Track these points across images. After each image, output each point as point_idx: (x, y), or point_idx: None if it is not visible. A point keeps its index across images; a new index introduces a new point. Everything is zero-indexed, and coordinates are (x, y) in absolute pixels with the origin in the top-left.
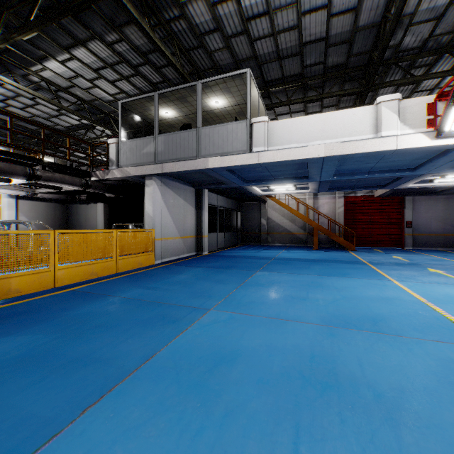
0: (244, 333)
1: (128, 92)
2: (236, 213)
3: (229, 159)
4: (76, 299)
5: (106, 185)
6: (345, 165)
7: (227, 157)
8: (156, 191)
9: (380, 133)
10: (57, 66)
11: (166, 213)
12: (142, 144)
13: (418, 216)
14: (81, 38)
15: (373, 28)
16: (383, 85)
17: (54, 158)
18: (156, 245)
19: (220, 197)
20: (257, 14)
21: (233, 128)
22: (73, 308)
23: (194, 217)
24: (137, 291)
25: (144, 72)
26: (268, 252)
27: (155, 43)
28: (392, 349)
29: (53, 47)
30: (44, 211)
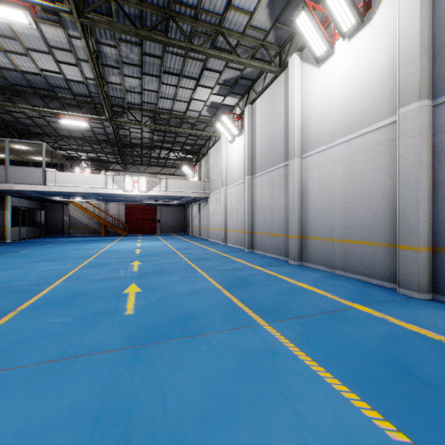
0: (35, 253)
1: None
2: (40, 212)
3: (31, 187)
4: None
5: None
6: (102, 194)
7: (29, 186)
8: None
9: (107, 186)
10: None
11: None
12: None
13: (163, 216)
14: None
15: None
16: (127, 155)
17: None
18: None
19: (23, 200)
20: (50, 116)
21: (33, 170)
22: None
23: None
24: None
25: None
26: (65, 239)
27: None
28: (79, 250)
29: None
30: None
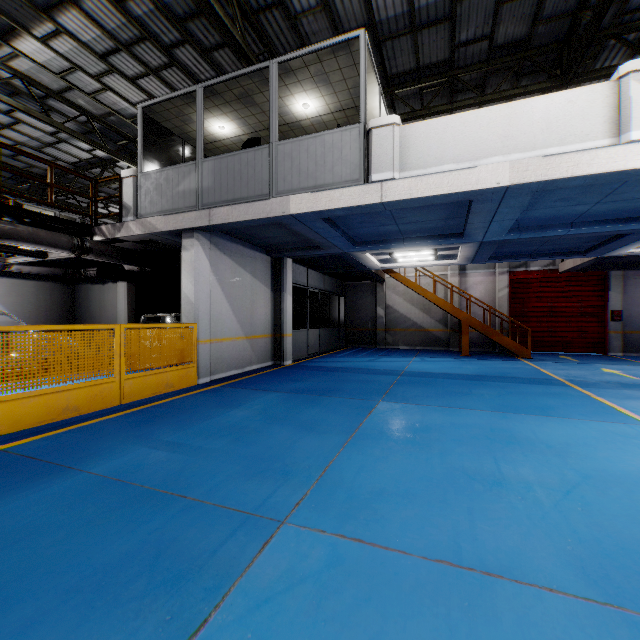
0: None
1: None
2: (338, 299)
3: (327, 198)
4: None
5: (119, 249)
6: (535, 209)
7: (323, 194)
8: (200, 257)
9: (626, 134)
10: (37, 48)
11: (219, 297)
12: (176, 176)
13: (631, 302)
14: None
15: None
16: (593, 75)
17: (55, 213)
18: (200, 351)
19: (312, 273)
20: None
21: (334, 140)
22: None
23: (270, 304)
24: (135, 456)
25: (184, 59)
26: (390, 360)
27: None
28: None
29: (23, 10)
30: (33, 294)
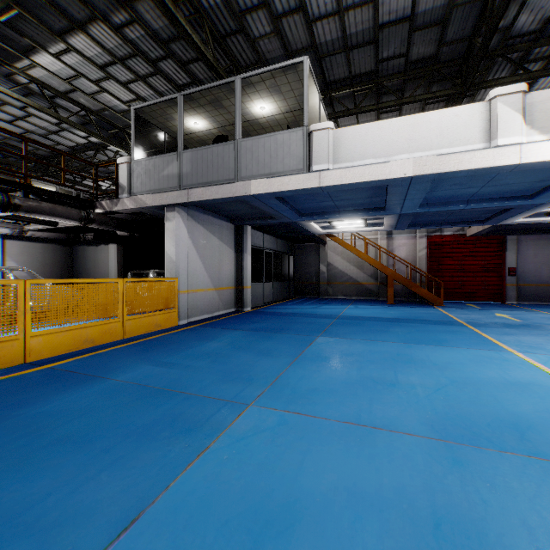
0: (305, 456)
1: (147, 98)
2: (288, 258)
3: (279, 182)
4: (48, 384)
5: (115, 219)
6: (437, 191)
7: (276, 179)
8: (180, 226)
9: (495, 140)
10: (51, 61)
11: (194, 257)
12: (161, 163)
13: (524, 260)
14: (79, 20)
15: (476, 3)
16: (486, 84)
17: (56, 187)
18: (180, 299)
19: (267, 237)
20: None
21: (284, 138)
22: (36, 401)
23: (233, 262)
24: (144, 370)
25: (166, 69)
26: (330, 307)
27: (177, 21)
28: None
29: (42, 34)
30: (40, 254)
